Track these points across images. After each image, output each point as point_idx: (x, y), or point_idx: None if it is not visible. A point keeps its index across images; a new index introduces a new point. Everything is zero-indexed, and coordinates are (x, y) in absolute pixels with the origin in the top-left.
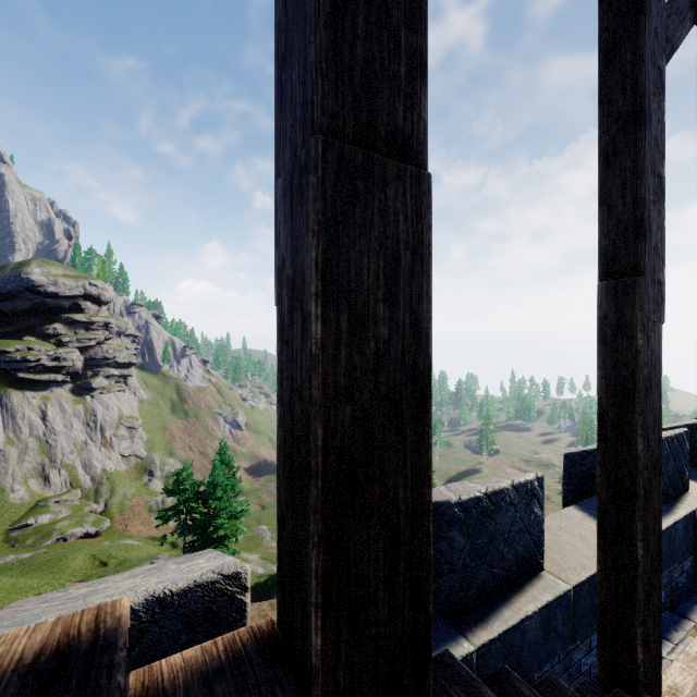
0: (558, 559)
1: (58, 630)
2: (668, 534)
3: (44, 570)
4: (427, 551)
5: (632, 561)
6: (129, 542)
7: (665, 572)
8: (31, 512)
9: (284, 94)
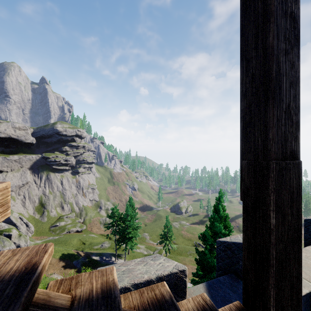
0: (308, 272)
1: (195, 302)
2: None
3: (63, 243)
4: (301, 289)
5: None
6: (93, 235)
7: None
8: (57, 220)
9: (248, 135)
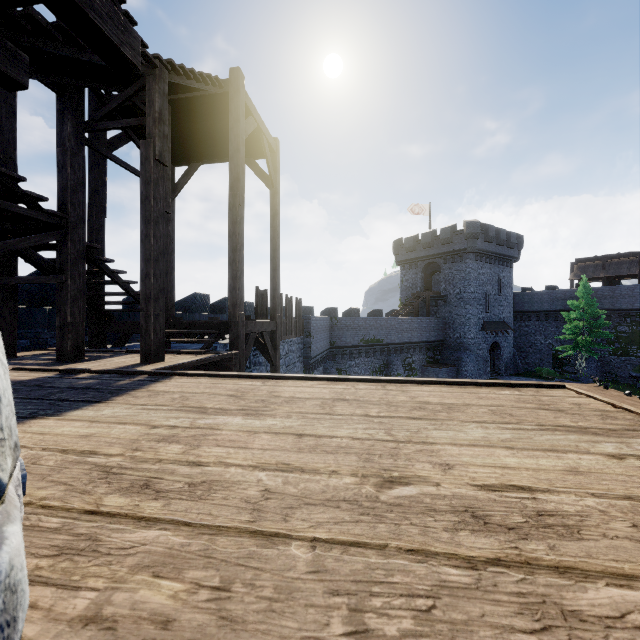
0: None
1: None
2: None
3: None
4: None
5: None
6: None
7: None
8: None
9: None
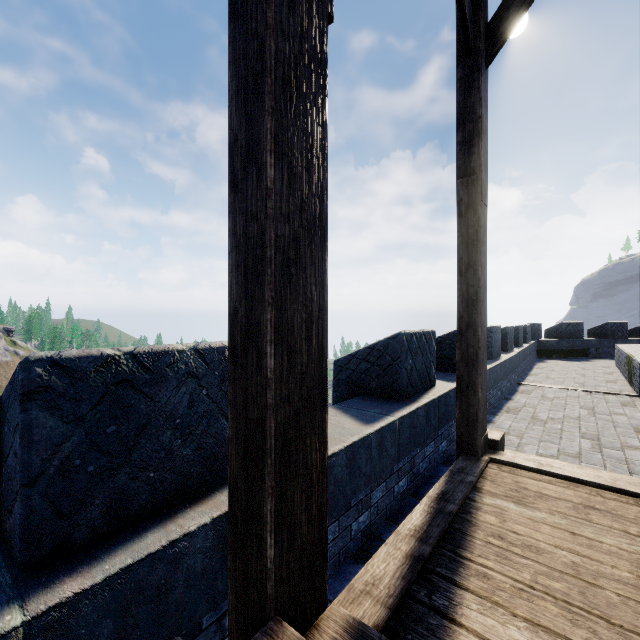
0: None
1: None
2: (410, 419)
3: None
4: None
5: (262, 384)
6: None
7: (408, 458)
8: None
9: None
